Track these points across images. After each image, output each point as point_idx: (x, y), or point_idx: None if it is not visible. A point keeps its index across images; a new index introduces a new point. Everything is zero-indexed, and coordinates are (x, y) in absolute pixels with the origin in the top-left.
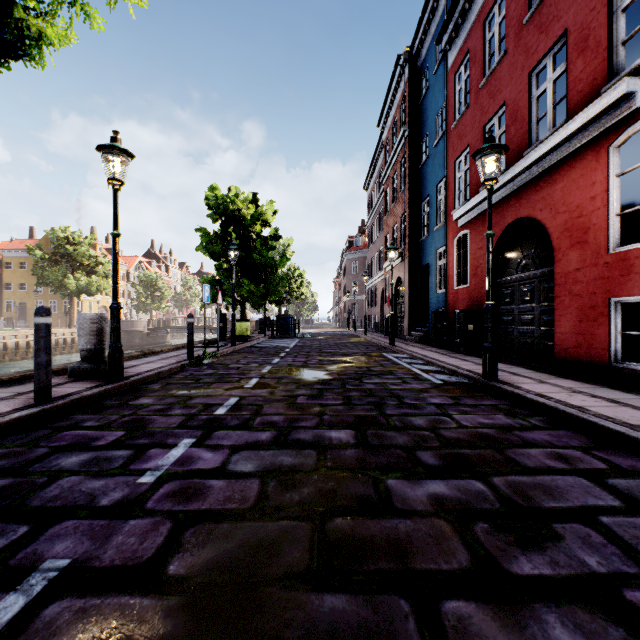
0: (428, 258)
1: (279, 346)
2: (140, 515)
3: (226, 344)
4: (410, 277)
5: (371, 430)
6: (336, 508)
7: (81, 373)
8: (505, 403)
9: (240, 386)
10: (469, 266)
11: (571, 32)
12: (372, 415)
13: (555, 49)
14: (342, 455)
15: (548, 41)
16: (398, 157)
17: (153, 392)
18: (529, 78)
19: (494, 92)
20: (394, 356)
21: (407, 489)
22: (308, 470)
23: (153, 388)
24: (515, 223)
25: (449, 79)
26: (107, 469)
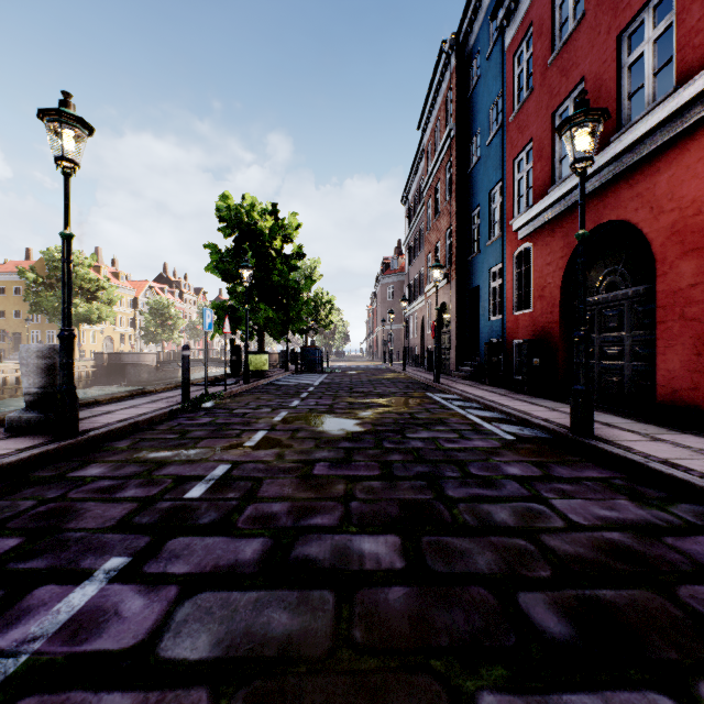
0: (479, 279)
1: (302, 384)
2: None
3: (237, 381)
4: (457, 302)
5: (428, 535)
6: None
7: (23, 425)
8: (618, 475)
9: (238, 444)
10: (533, 286)
11: None
12: (426, 500)
13: None
14: (382, 605)
15: None
16: (442, 162)
17: (113, 454)
18: (618, 42)
19: (568, 68)
20: (441, 397)
21: None
22: (315, 656)
23: (117, 447)
24: (596, 230)
25: (506, 61)
26: None
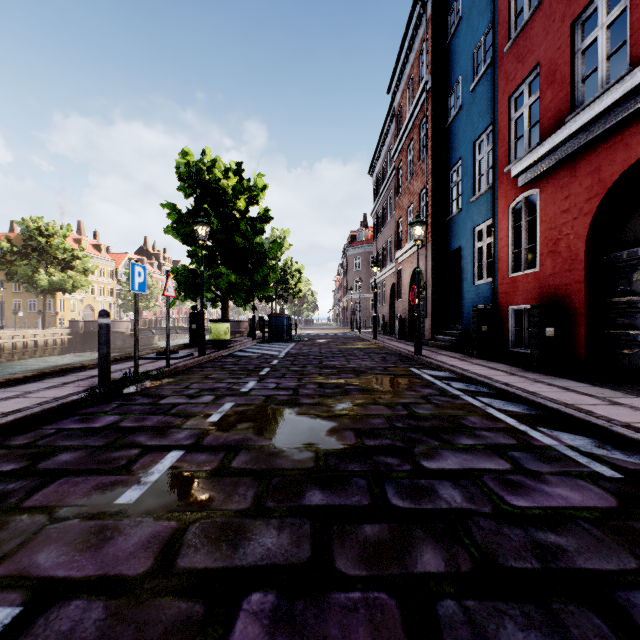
0: (460, 240)
1: (265, 355)
2: None
3: (191, 353)
4: (433, 266)
5: None
6: None
7: None
8: None
9: (108, 496)
10: (540, 241)
11: None
12: None
13: None
14: None
15: None
16: (415, 121)
17: None
18: None
19: None
20: (432, 375)
21: None
22: None
23: None
24: None
25: None
26: None
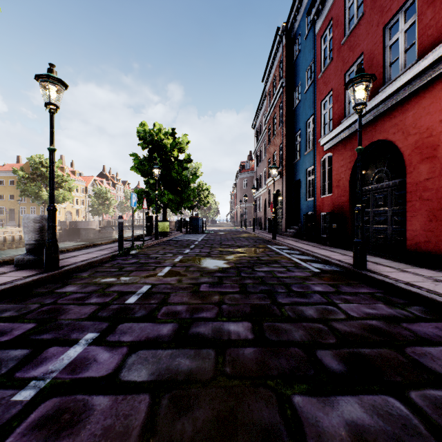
0: (300, 175)
1: (190, 240)
2: None
3: (151, 238)
4: (286, 189)
5: (267, 322)
6: None
7: (25, 263)
8: (379, 291)
9: (154, 274)
10: (333, 180)
11: None
12: (266, 304)
13: (406, 5)
14: (241, 356)
15: None
16: (277, 102)
17: (80, 280)
18: (383, 31)
19: (353, 46)
20: (276, 248)
21: (318, 413)
22: (205, 379)
23: (82, 276)
24: (371, 145)
25: (316, 41)
26: None
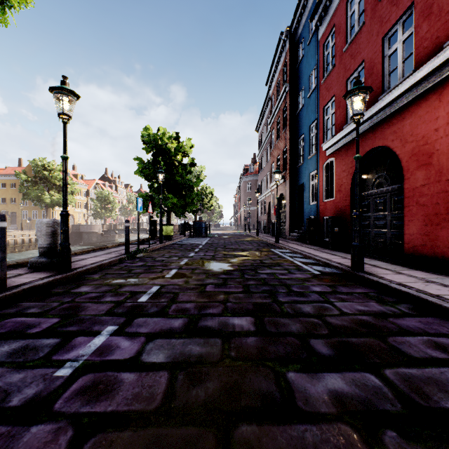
0: (303, 179)
1: (194, 243)
2: (44, 419)
3: (155, 242)
4: (290, 193)
5: (268, 317)
6: (240, 409)
7: (38, 265)
8: (373, 291)
9: (162, 276)
10: (335, 184)
11: (418, 2)
12: (267, 302)
13: (404, 17)
14: (244, 344)
15: (398, 11)
16: (281, 106)
17: (93, 281)
18: (383, 41)
19: (355, 54)
20: (279, 251)
21: (307, 384)
22: (214, 361)
23: (94, 278)
24: (371, 151)
25: (319, 47)
26: (31, 360)
